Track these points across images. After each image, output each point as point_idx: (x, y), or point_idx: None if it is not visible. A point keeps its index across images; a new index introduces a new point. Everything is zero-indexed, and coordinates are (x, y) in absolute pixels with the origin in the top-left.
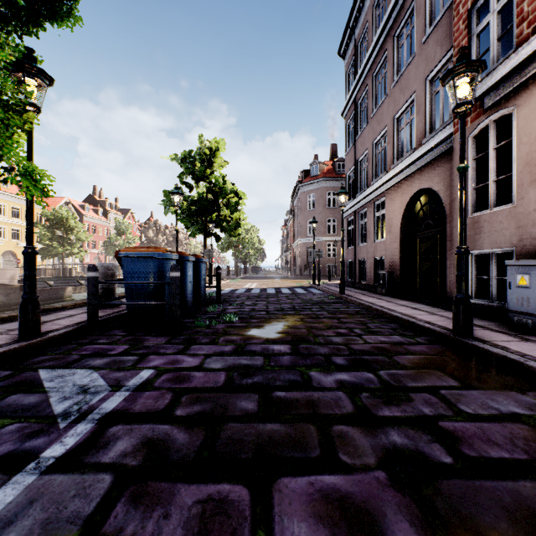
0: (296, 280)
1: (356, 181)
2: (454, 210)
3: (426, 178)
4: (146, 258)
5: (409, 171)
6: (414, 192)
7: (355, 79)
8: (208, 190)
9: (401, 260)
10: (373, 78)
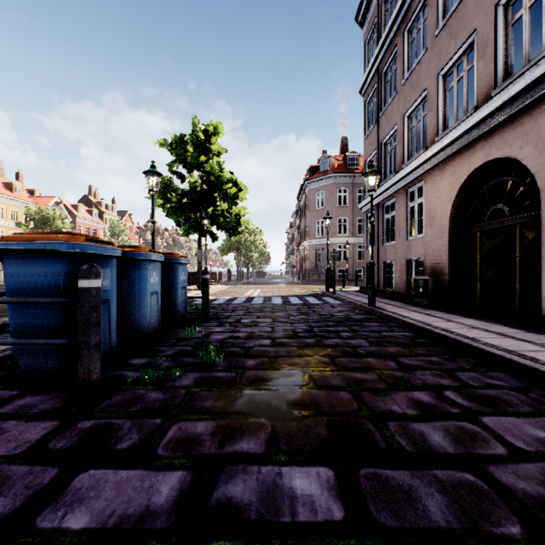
0: (304, 285)
1: (379, 167)
2: None
3: (499, 145)
4: (46, 252)
5: (466, 139)
6: (474, 167)
7: (378, 44)
8: (202, 180)
9: (450, 261)
10: (404, 35)
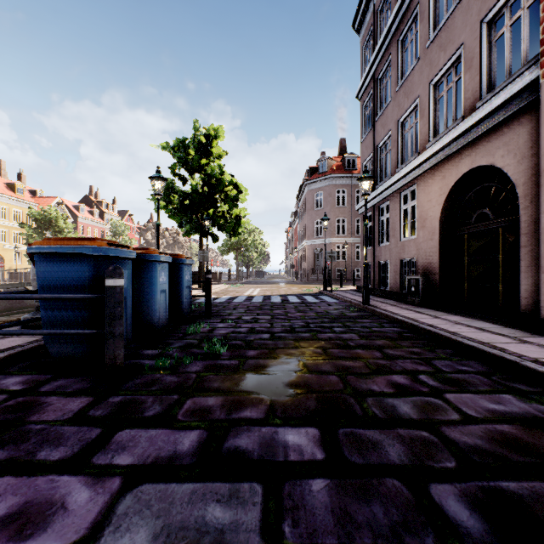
0: (303, 285)
1: (375, 170)
2: (542, 188)
3: (483, 153)
4: (74, 255)
5: (454, 146)
6: (461, 173)
7: (374, 51)
8: (204, 182)
9: (440, 261)
10: (398, 44)
